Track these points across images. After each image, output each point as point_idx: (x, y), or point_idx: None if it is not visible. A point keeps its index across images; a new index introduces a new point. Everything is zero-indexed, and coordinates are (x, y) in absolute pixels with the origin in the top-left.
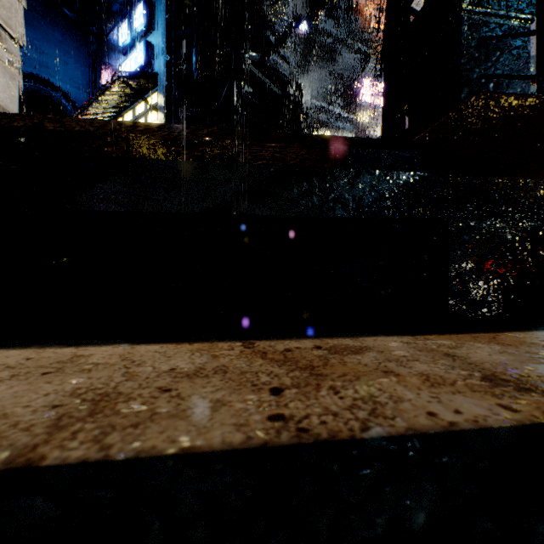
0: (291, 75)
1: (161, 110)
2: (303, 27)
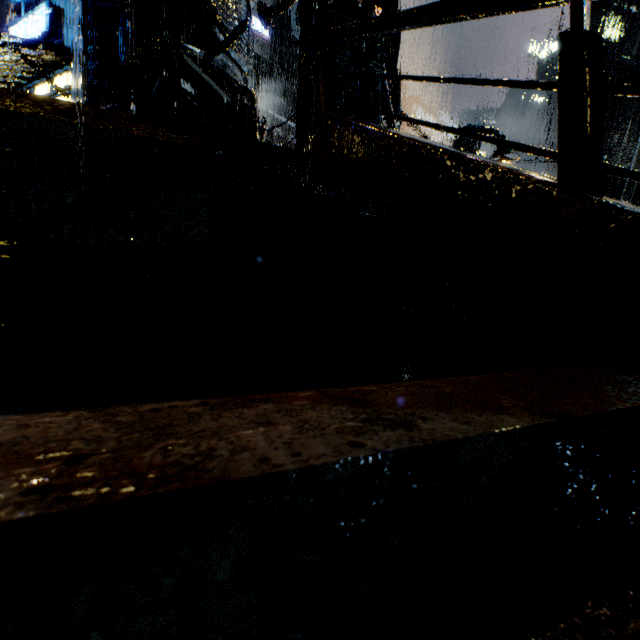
0: (244, 82)
1: (73, 97)
2: (264, 31)
